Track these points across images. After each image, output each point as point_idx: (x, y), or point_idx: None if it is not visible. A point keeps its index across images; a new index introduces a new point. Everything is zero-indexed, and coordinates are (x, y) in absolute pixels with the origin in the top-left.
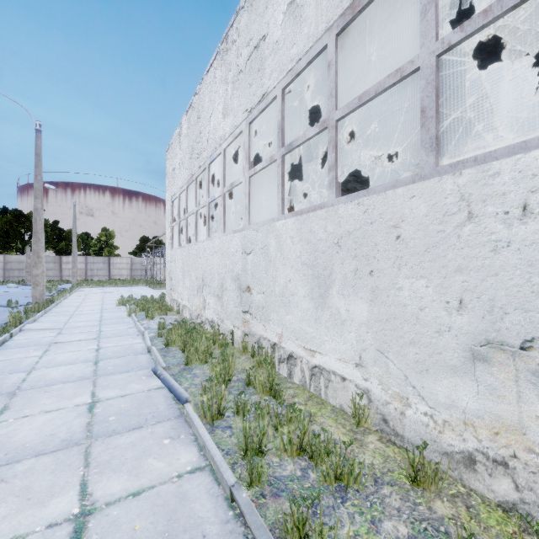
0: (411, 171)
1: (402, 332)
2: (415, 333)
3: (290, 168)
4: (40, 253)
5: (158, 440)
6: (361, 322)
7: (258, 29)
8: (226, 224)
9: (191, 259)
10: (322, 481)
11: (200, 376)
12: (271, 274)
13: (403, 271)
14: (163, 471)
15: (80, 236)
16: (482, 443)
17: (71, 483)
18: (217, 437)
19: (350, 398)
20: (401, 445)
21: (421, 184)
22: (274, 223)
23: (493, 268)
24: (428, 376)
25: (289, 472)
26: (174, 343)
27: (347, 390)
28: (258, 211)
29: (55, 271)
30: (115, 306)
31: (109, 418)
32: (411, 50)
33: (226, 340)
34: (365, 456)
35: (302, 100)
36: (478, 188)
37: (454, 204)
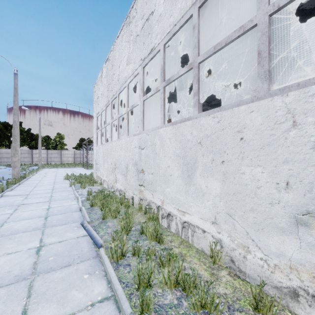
0: (240, 99)
1: (244, 202)
2: (254, 204)
3: (168, 97)
4: (17, 148)
5: (80, 276)
6: (216, 194)
7: (149, 8)
8: (129, 130)
9: (108, 152)
10: (191, 309)
11: (111, 227)
12: (157, 162)
13: (245, 161)
14: (82, 300)
15: (44, 137)
16: (304, 283)
17: (15, 312)
18: (120, 273)
19: (208, 244)
20: (243, 278)
21: (258, 102)
22: (159, 130)
23: (312, 160)
24: (263, 233)
25: (168, 300)
26: (96, 204)
27: (206, 238)
28: (149, 123)
29: (28, 158)
30: (63, 180)
31: (49, 258)
32: (243, 23)
33: (129, 203)
34: (220, 287)
35: (176, 55)
36: (301, 104)
37: (282, 116)
